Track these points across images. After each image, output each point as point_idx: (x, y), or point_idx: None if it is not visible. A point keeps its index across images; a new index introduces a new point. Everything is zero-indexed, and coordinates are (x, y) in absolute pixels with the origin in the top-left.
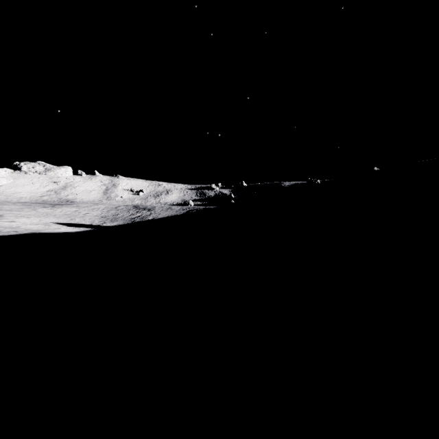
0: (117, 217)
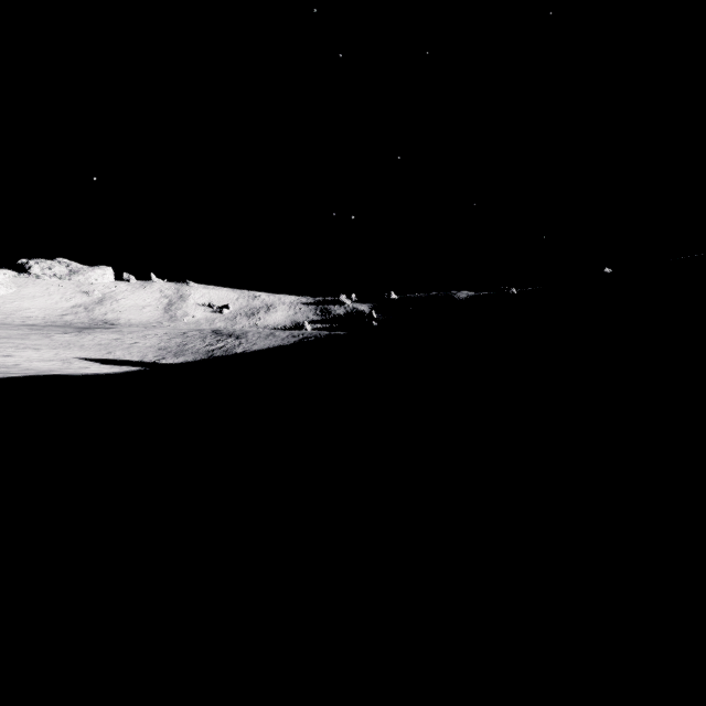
0: (185, 349)
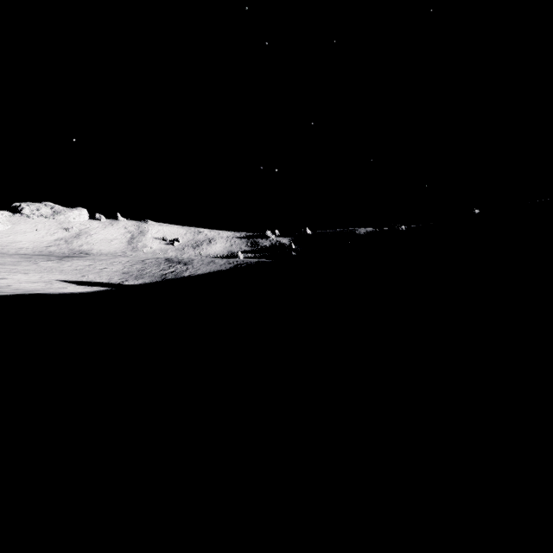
0: (144, 273)
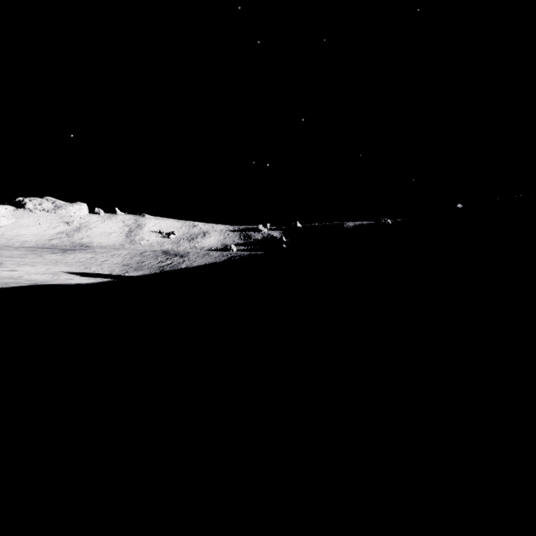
0: (143, 265)
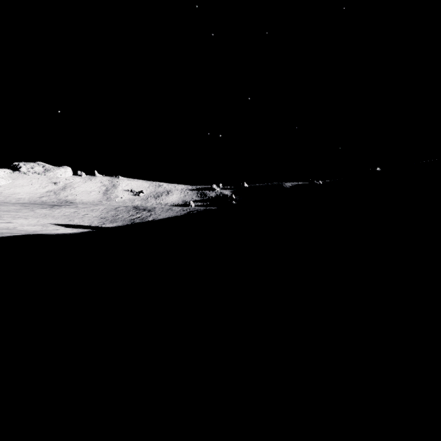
0: (117, 218)
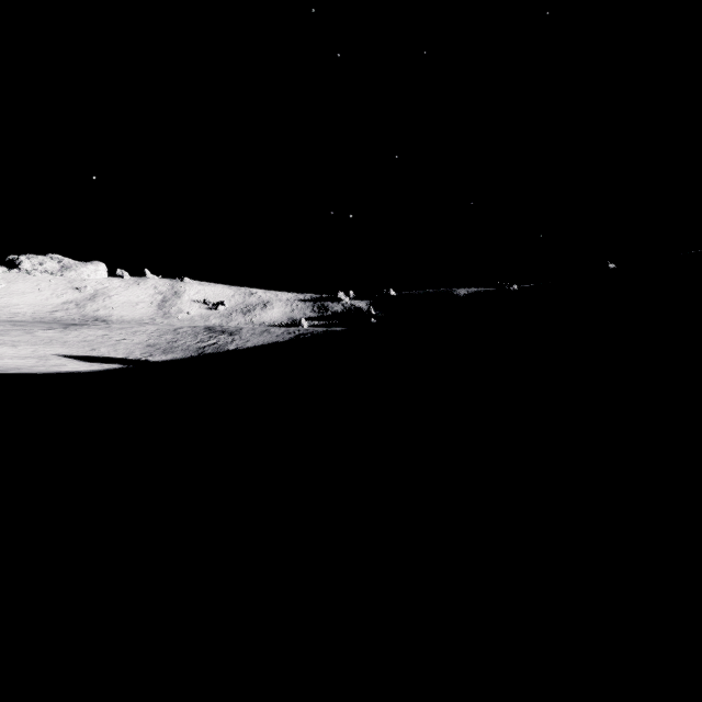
0: (175, 346)
